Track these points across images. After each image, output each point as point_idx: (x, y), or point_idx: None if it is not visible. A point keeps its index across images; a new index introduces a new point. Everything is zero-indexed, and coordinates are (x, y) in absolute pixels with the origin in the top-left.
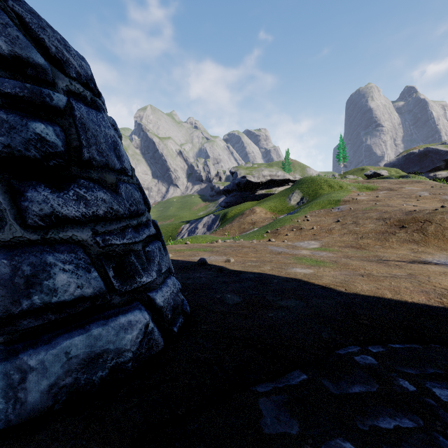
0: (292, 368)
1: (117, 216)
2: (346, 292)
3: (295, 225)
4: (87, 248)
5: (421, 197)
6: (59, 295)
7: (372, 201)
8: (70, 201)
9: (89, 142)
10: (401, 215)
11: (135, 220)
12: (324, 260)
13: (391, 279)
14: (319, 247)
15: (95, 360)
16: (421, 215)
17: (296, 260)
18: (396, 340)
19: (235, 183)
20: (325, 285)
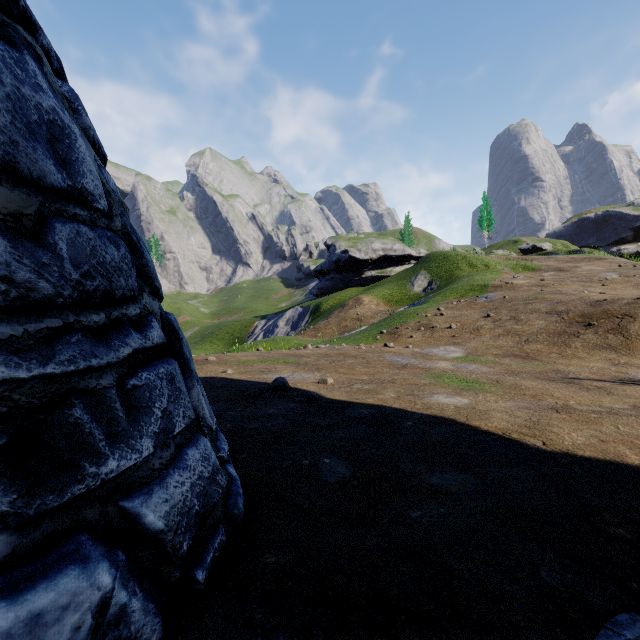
0: None
1: (32, 302)
2: (547, 449)
3: (423, 322)
4: None
5: (608, 281)
6: None
7: (535, 287)
8: None
9: None
10: (584, 306)
11: (100, 312)
12: (478, 379)
13: (612, 418)
14: (464, 356)
15: None
16: (616, 306)
17: (433, 379)
18: None
19: (332, 261)
20: (502, 434)
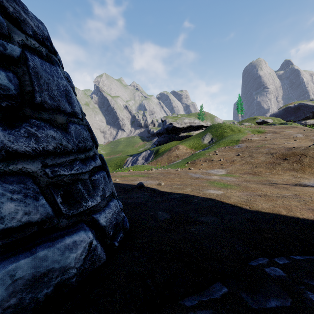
0: (214, 280)
1: (66, 151)
2: (250, 209)
3: (208, 158)
4: (37, 179)
5: (297, 138)
6: (6, 222)
7: (262, 141)
8: (21, 137)
9: (42, 88)
10: (284, 150)
11: (83, 154)
12: (230, 184)
13: (283, 199)
14: (225, 174)
15: (40, 279)
16: (299, 150)
17: (209, 184)
18: (296, 252)
19: (165, 128)
20: (233, 204)
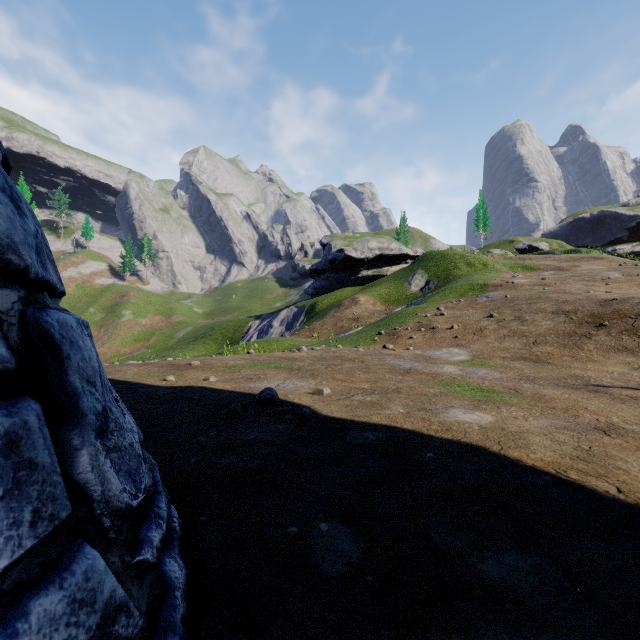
0: None
1: None
2: (629, 501)
3: (423, 323)
4: None
5: (611, 280)
6: None
7: (537, 286)
8: None
9: None
10: (593, 306)
11: None
12: (493, 387)
13: None
14: (470, 359)
15: None
16: (628, 306)
17: (443, 388)
18: None
19: (328, 260)
20: (555, 472)
